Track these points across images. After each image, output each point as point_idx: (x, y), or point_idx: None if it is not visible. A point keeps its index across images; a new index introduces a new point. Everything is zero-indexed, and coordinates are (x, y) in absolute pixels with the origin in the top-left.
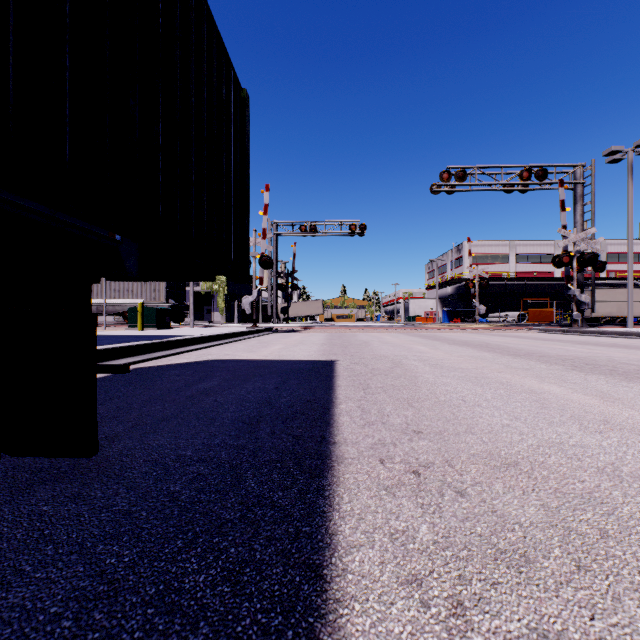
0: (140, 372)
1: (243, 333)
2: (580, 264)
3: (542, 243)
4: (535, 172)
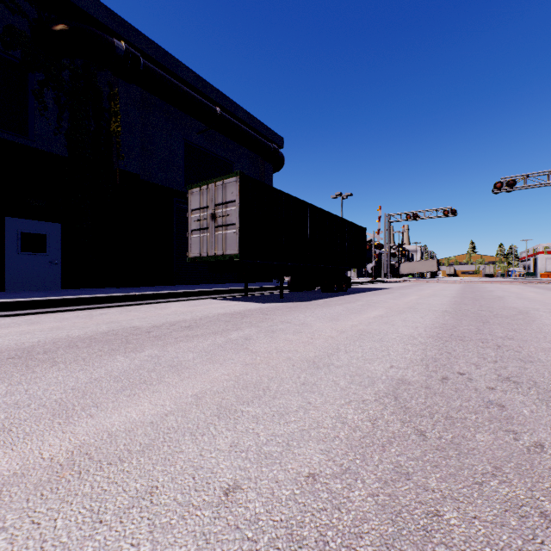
0: None
1: (367, 282)
2: None
3: None
4: None
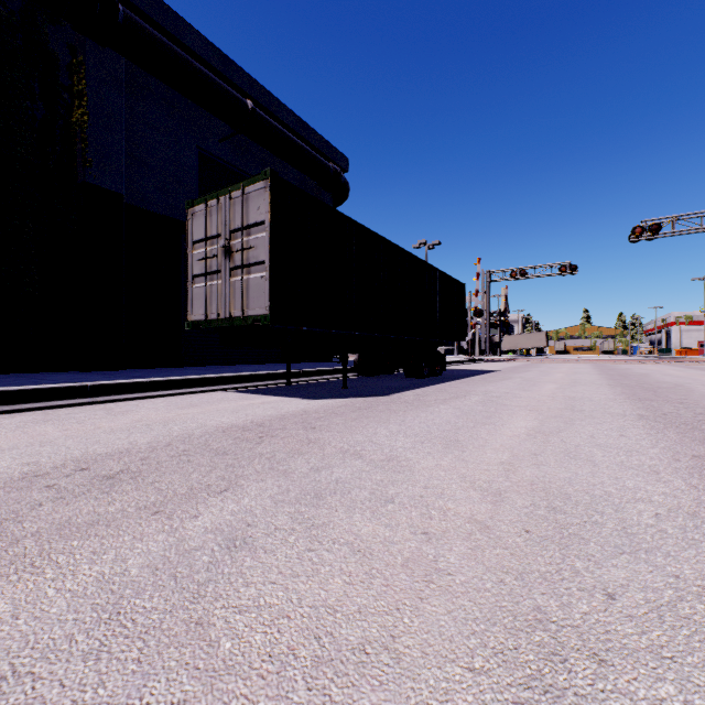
0: None
1: (462, 361)
2: None
3: None
4: None
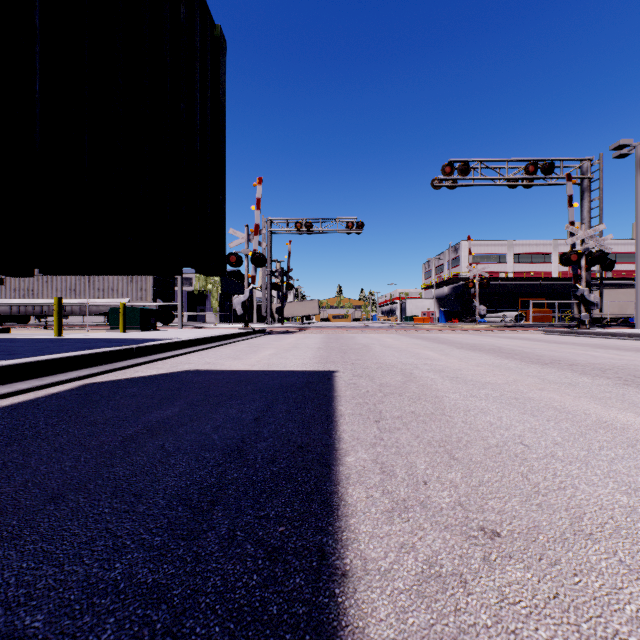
0: (87, 391)
1: (233, 335)
2: (588, 262)
3: (539, 243)
4: (541, 166)
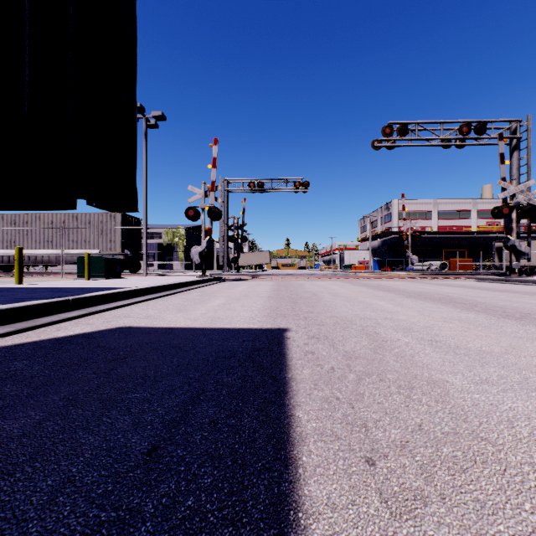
0: None
1: (188, 283)
2: (518, 215)
3: (460, 201)
4: (474, 127)
